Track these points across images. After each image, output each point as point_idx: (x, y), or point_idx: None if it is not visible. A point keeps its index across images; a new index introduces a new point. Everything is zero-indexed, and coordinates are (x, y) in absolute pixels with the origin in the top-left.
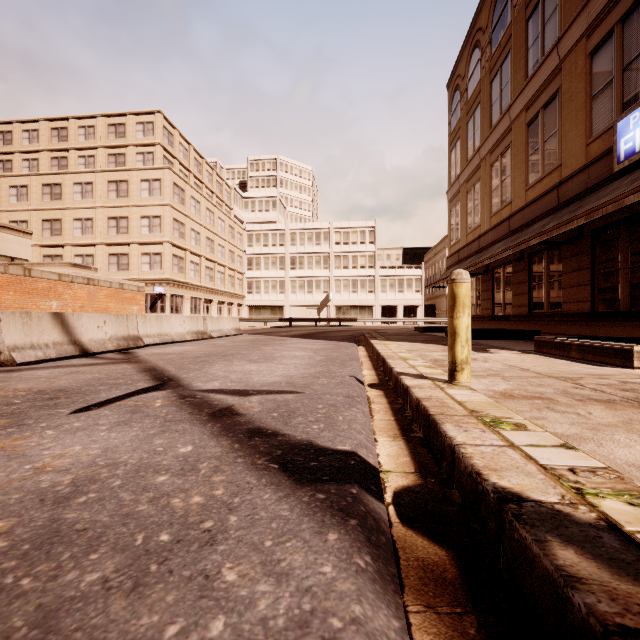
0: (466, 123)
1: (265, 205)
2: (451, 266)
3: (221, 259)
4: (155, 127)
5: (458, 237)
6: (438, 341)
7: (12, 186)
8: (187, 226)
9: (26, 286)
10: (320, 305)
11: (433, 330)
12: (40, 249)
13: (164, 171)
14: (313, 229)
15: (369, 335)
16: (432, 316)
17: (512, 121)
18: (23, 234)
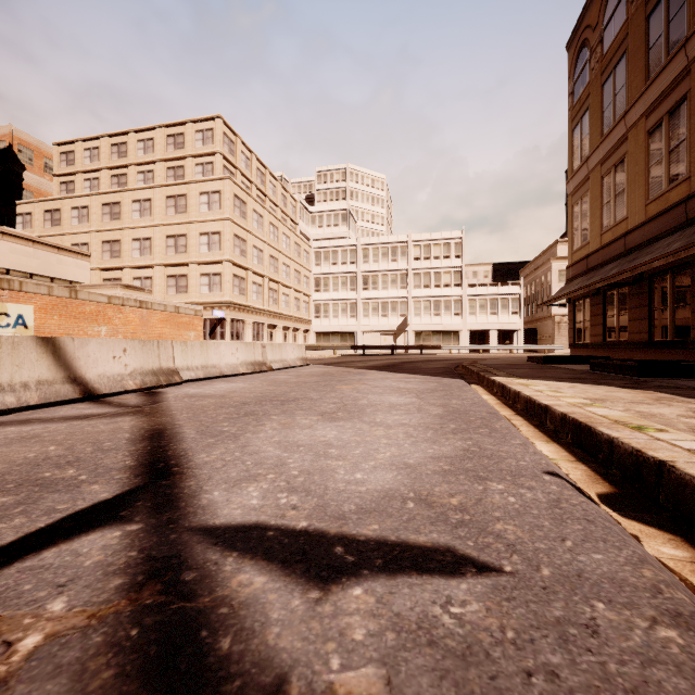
0: (600, 86)
1: (334, 219)
2: (574, 277)
3: (286, 280)
4: (215, 134)
5: (586, 239)
6: (600, 380)
7: (74, 208)
8: (249, 243)
9: (72, 309)
10: (396, 330)
11: (558, 361)
12: (100, 273)
13: (224, 182)
14: (388, 243)
15: (476, 368)
16: (532, 343)
17: (691, 60)
18: (81, 256)
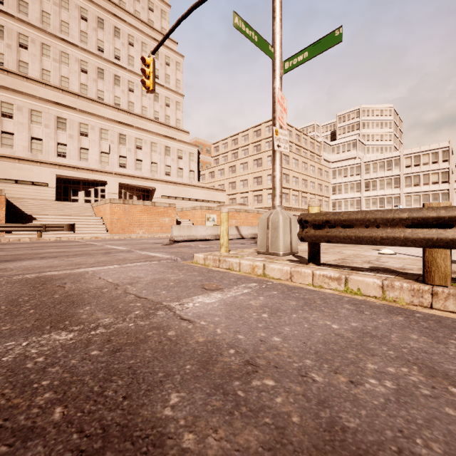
0: None
1: (347, 147)
2: None
3: (312, 190)
4: None
5: None
6: None
7: (219, 170)
8: (290, 175)
9: None
10: None
11: None
12: (228, 196)
13: None
14: (384, 159)
15: None
16: None
17: None
18: (223, 191)
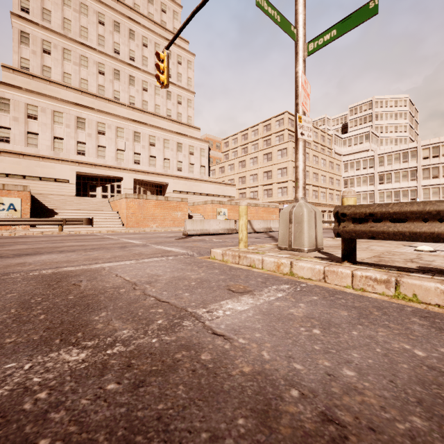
0: None
1: (359, 139)
2: None
3: (323, 184)
4: (284, 120)
5: None
6: None
7: (229, 165)
8: None
9: (236, 209)
10: None
11: None
12: (238, 190)
13: (288, 143)
14: (400, 150)
15: None
16: None
17: None
18: (233, 186)
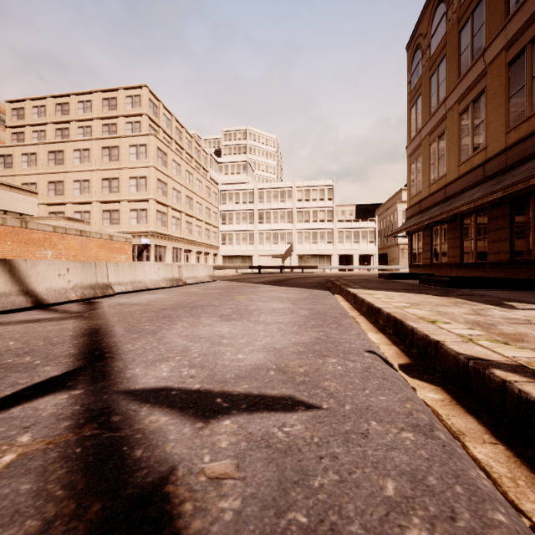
0: (429, 78)
1: (236, 168)
2: (411, 216)
3: (199, 215)
4: (142, 99)
5: (419, 188)
6: (423, 290)
7: (24, 154)
8: (169, 185)
9: (23, 237)
10: (284, 254)
11: (399, 277)
12: (46, 207)
13: (149, 137)
14: (278, 188)
15: (340, 282)
16: (384, 264)
17: (487, 65)
18: (30, 193)
